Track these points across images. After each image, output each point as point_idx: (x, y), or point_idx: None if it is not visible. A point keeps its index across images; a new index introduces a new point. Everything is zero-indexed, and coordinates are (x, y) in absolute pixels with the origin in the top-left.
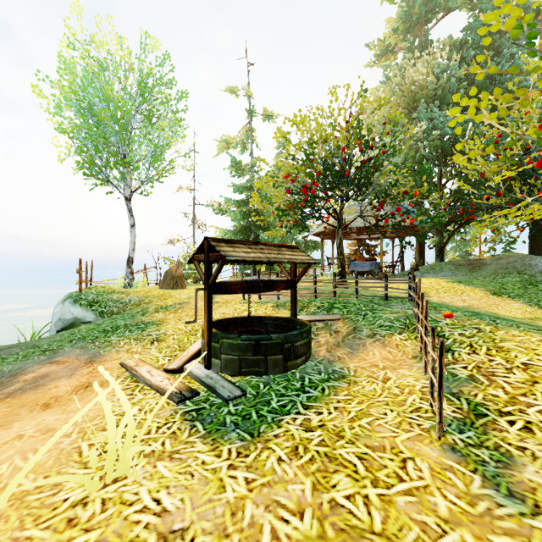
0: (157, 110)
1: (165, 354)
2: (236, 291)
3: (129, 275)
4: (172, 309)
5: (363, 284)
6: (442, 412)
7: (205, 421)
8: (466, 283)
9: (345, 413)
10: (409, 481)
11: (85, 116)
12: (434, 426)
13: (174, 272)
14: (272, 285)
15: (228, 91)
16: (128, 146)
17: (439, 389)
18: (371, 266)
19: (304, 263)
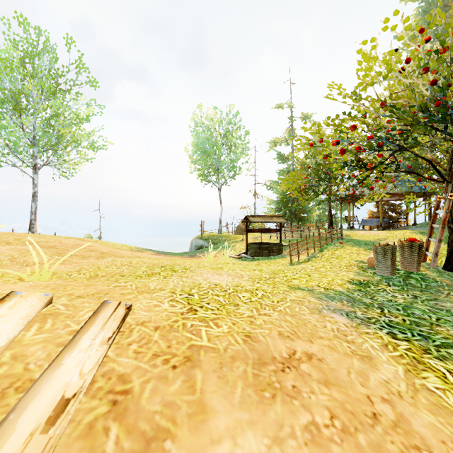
0: (233, 143)
1: (235, 253)
2: (256, 232)
3: (220, 228)
4: (238, 242)
5: (349, 233)
6: (291, 257)
7: (242, 260)
8: (425, 233)
9: (276, 261)
10: (275, 264)
11: (202, 153)
12: (293, 262)
13: (241, 226)
14: (269, 230)
15: (276, 107)
16: (220, 165)
17: (289, 251)
18: (377, 222)
19: (279, 222)
